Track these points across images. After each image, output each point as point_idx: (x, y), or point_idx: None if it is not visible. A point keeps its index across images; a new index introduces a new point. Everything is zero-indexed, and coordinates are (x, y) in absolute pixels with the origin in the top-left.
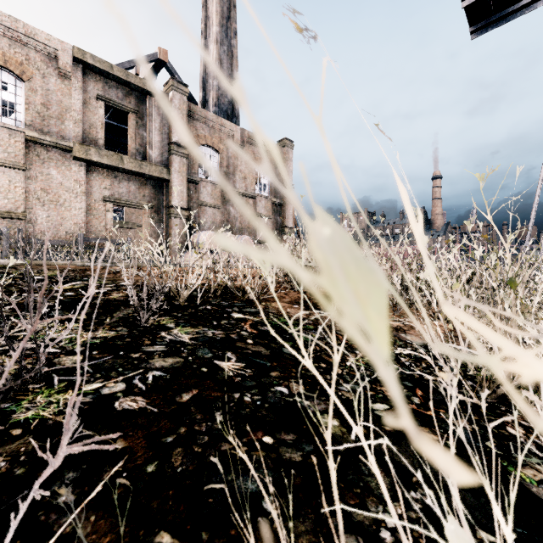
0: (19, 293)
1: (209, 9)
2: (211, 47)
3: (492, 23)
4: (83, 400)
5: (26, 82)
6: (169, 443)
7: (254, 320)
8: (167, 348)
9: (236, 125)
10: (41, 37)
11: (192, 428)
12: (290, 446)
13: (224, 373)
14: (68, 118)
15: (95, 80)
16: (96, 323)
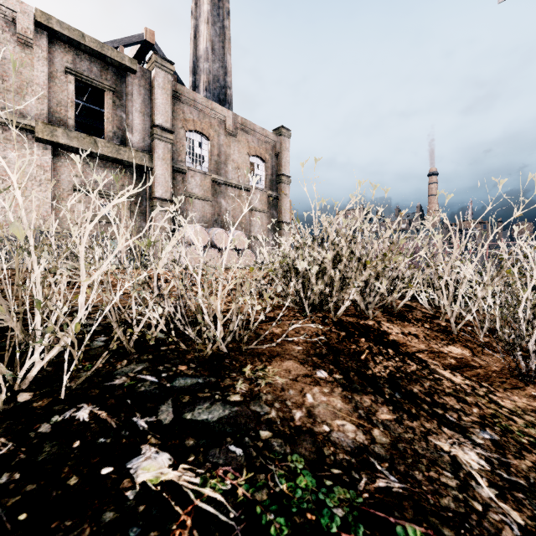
0: None
1: None
2: (202, 27)
3: None
4: None
5: None
6: None
7: (203, 507)
8: None
9: (228, 110)
10: None
11: None
12: None
13: None
14: (29, 93)
15: (63, 50)
16: None
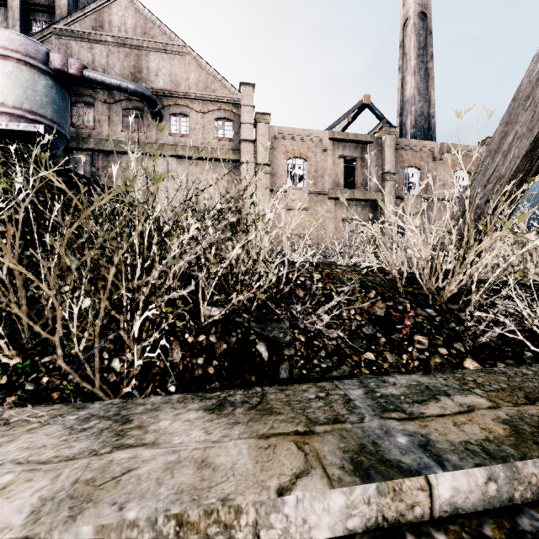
0: None
1: (405, 47)
2: (408, 78)
3: None
4: None
5: (308, 161)
6: None
7: None
8: None
9: (435, 142)
10: (314, 134)
11: None
12: None
13: None
14: (325, 175)
15: (338, 146)
16: None
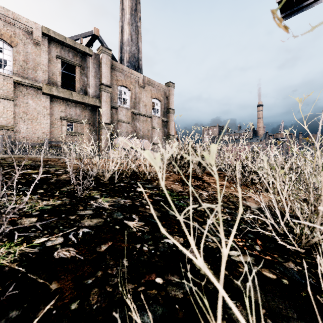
0: (4, 175)
1: (124, 4)
2: (125, 27)
3: (294, 12)
4: (32, 250)
5: (14, 47)
6: (89, 284)
7: (151, 192)
8: (94, 212)
9: (140, 74)
10: (22, 20)
11: (106, 271)
12: (175, 285)
13: (130, 230)
14: (39, 69)
15: (55, 46)
16: (49, 195)
